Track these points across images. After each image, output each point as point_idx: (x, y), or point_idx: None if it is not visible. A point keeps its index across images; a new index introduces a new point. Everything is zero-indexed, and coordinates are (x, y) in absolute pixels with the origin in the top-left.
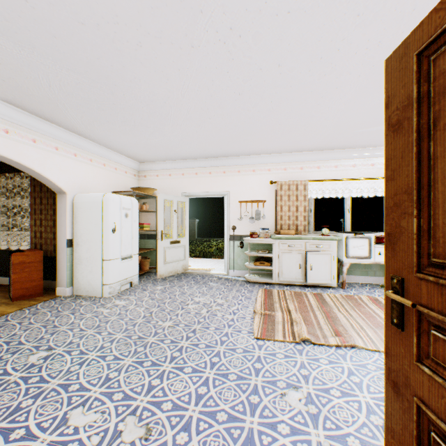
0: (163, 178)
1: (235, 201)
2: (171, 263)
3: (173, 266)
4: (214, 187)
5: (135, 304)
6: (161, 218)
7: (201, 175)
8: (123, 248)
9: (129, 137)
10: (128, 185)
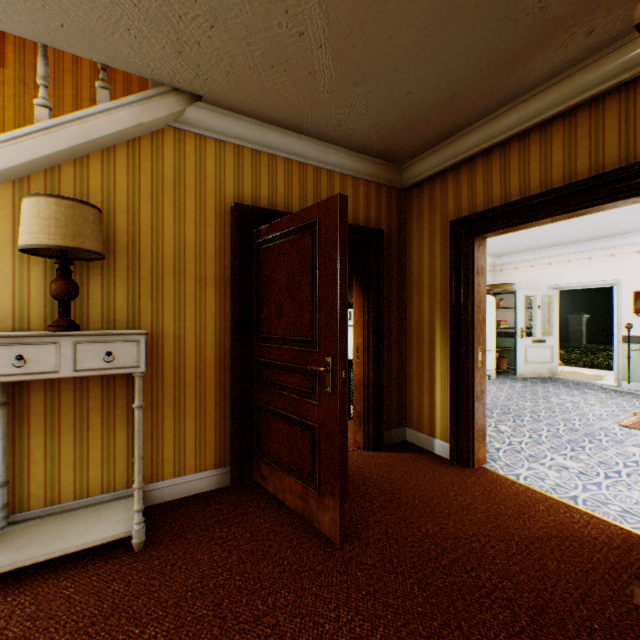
0: (522, 271)
1: (630, 291)
2: (532, 364)
3: (535, 368)
4: (595, 275)
5: (495, 390)
6: (520, 315)
7: (574, 262)
8: None
9: (488, 242)
10: None
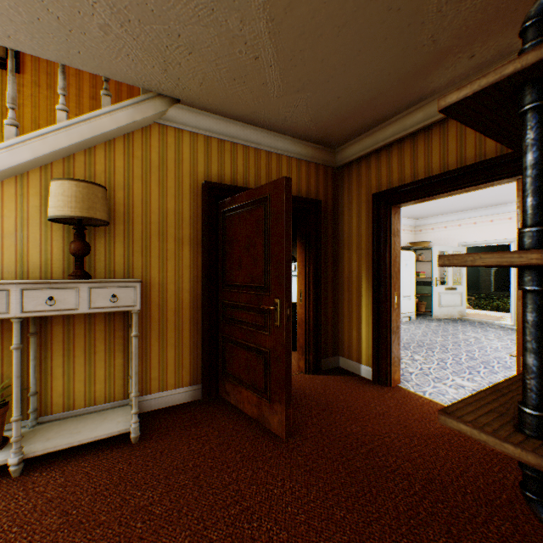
0: (437, 231)
1: None
2: (445, 307)
3: (448, 310)
4: (496, 234)
5: (414, 328)
6: (435, 267)
7: (479, 224)
8: (403, 290)
9: (408, 208)
10: (405, 240)
